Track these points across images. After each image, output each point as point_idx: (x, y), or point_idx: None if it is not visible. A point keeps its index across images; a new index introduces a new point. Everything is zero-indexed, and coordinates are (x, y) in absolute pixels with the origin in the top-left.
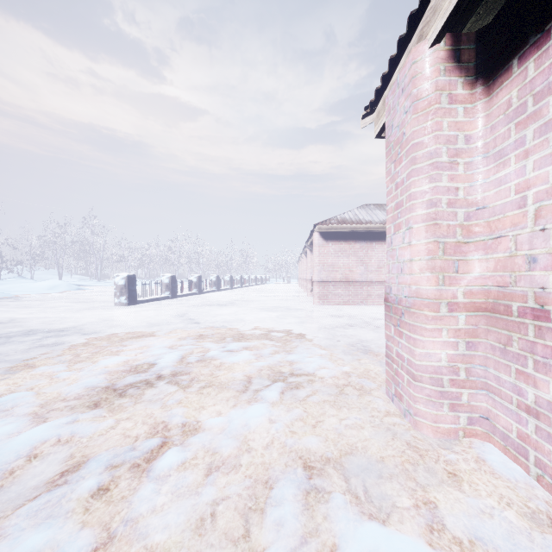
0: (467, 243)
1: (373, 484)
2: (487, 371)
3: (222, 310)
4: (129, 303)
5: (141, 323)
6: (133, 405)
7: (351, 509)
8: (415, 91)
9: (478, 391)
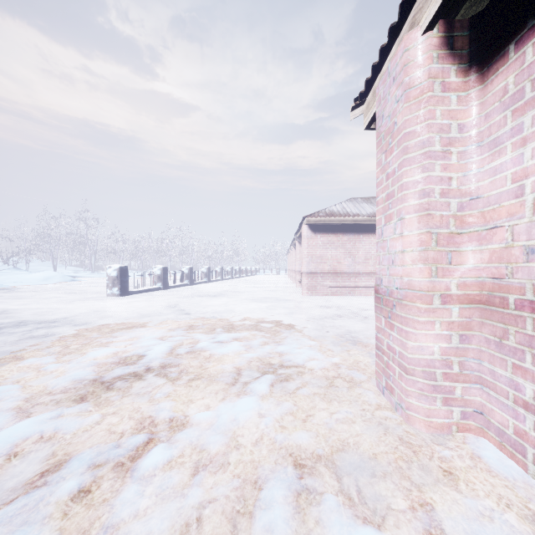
0: (461, 234)
1: (366, 483)
2: (481, 364)
3: (212, 301)
4: (121, 294)
5: (132, 314)
6: (120, 399)
7: (344, 512)
8: (407, 80)
9: (472, 385)
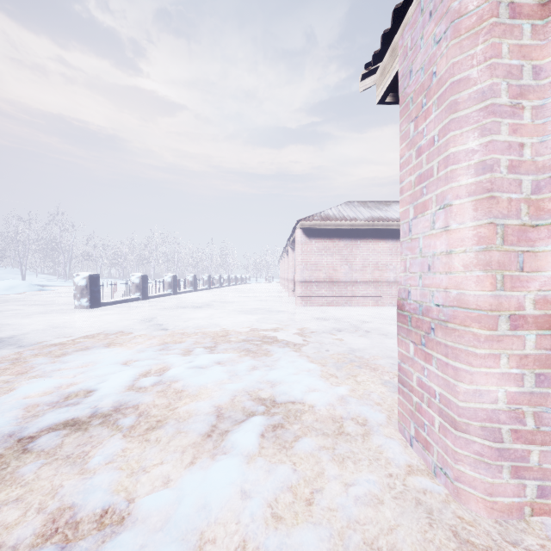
0: (536, 227)
1: None
2: None
3: (196, 313)
4: (92, 305)
5: (97, 331)
6: (36, 471)
7: None
8: (456, 5)
9: None
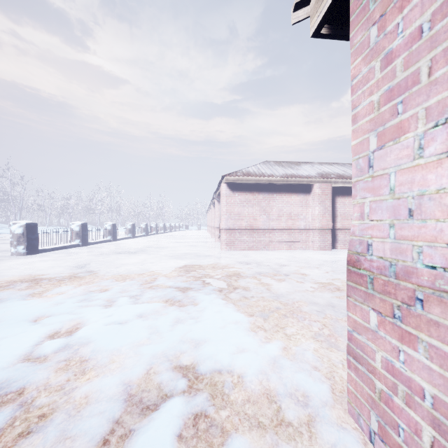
0: None
1: None
2: None
3: (129, 259)
4: (28, 252)
5: (22, 279)
6: None
7: None
8: None
9: None
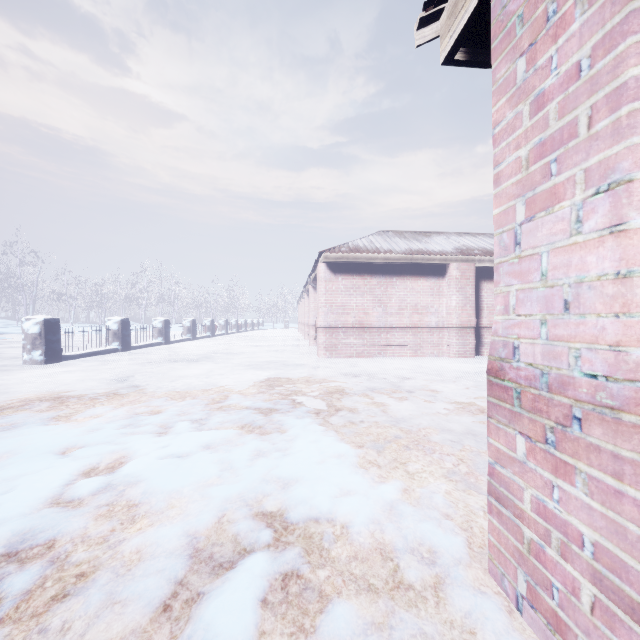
0: None
1: None
2: None
3: (189, 369)
4: (48, 360)
5: (42, 397)
6: None
7: None
8: None
9: None
